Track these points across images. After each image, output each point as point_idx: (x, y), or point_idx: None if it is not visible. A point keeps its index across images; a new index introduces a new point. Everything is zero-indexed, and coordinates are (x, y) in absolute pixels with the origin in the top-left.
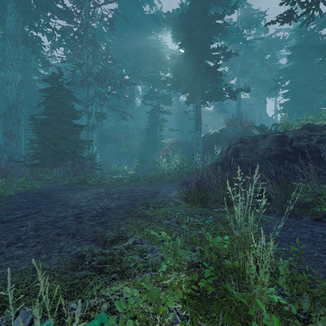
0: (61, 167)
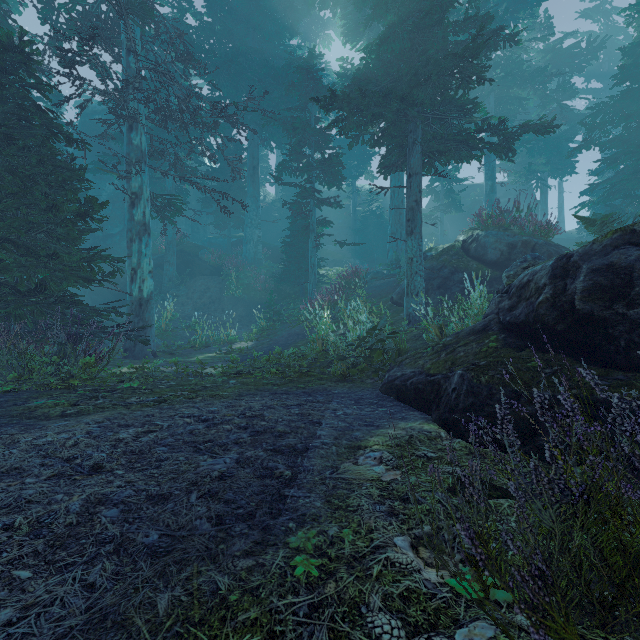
0: (3, 336)
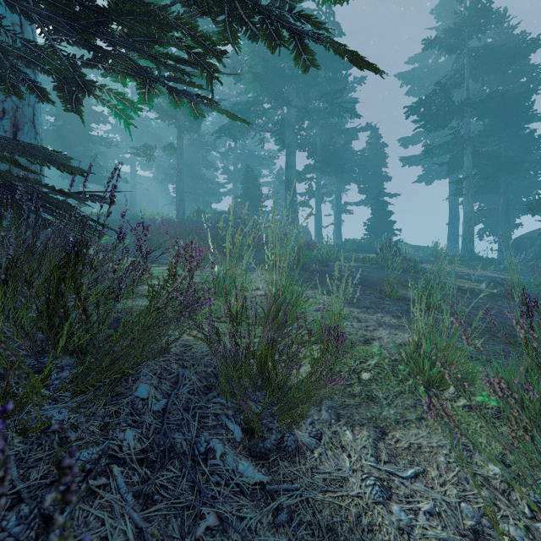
0: None
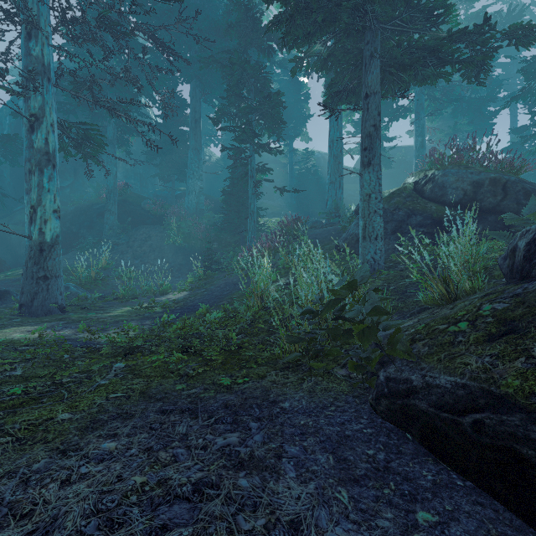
0: None
